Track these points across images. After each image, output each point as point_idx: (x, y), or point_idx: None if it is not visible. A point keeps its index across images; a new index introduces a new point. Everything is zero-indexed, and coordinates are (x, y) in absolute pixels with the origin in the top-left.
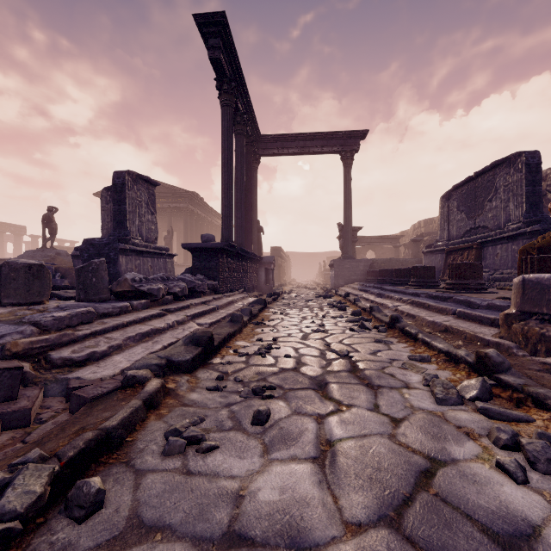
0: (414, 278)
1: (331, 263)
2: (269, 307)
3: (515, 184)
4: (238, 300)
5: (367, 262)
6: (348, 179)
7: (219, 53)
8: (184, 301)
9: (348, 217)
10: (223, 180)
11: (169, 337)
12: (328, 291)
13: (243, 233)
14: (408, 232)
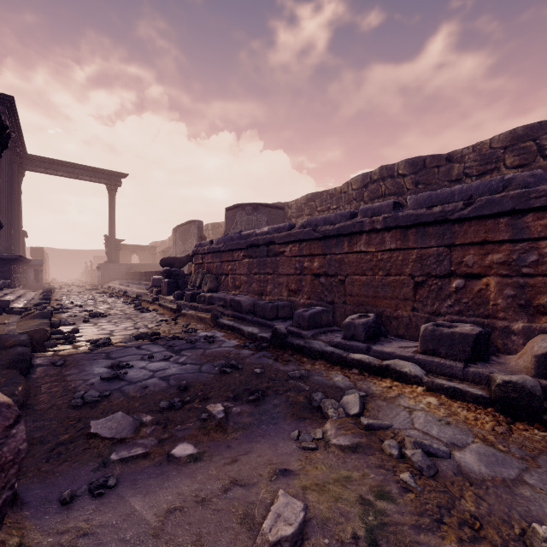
0: (146, 277)
1: (98, 266)
2: (54, 296)
3: (196, 234)
4: (26, 293)
5: (127, 266)
6: (113, 205)
7: (5, 118)
8: (1, 291)
9: (113, 233)
10: (3, 204)
11: (21, 303)
12: (96, 286)
13: (16, 242)
14: (166, 241)
